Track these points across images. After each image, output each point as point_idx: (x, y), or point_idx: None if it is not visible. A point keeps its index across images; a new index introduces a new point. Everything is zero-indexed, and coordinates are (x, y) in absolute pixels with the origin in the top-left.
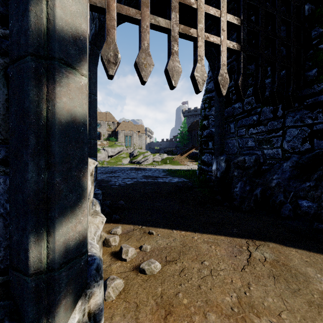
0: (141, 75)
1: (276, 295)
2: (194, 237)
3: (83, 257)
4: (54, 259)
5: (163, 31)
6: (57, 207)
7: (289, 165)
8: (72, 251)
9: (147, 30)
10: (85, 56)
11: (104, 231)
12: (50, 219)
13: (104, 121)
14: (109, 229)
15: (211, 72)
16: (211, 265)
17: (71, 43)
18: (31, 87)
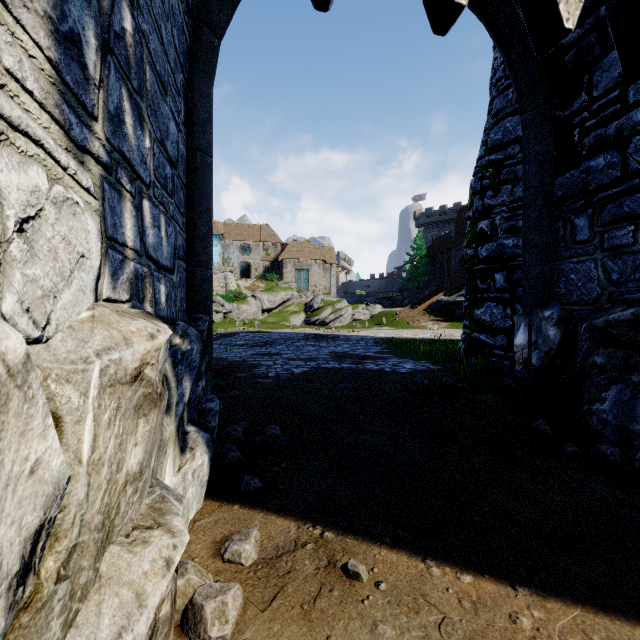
0: None
1: None
2: (517, 621)
3: None
4: None
5: None
6: None
7: None
8: None
9: None
10: None
11: (206, 544)
12: None
13: (257, 242)
14: (223, 535)
15: (499, 99)
16: None
17: None
18: None
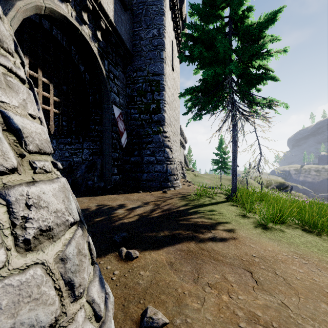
0: None
1: None
2: None
3: None
4: None
5: None
6: None
7: (84, 166)
8: None
9: None
10: None
11: None
12: None
13: None
14: None
15: None
16: None
17: None
18: None
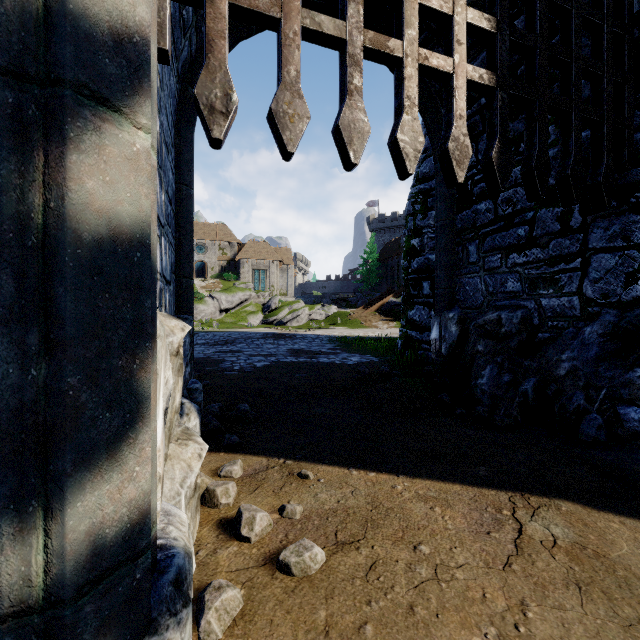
0: (281, 139)
1: (588, 634)
2: (395, 487)
3: (141, 560)
4: (63, 577)
5: (330, 45)
6: (70, 449)
7: (597, 331)
8: (111, 549)
9: (294, 42)
10: (144, 82)
11: (205, 471)
12: (52, 479)
13: (213, 241)
14: (216, 467)
15: (427, 139)
16: (436, 555)
17: (110, 48)
18: (2, 153)
